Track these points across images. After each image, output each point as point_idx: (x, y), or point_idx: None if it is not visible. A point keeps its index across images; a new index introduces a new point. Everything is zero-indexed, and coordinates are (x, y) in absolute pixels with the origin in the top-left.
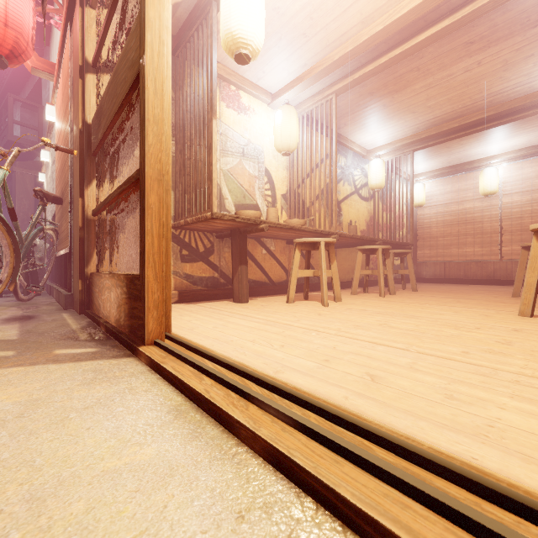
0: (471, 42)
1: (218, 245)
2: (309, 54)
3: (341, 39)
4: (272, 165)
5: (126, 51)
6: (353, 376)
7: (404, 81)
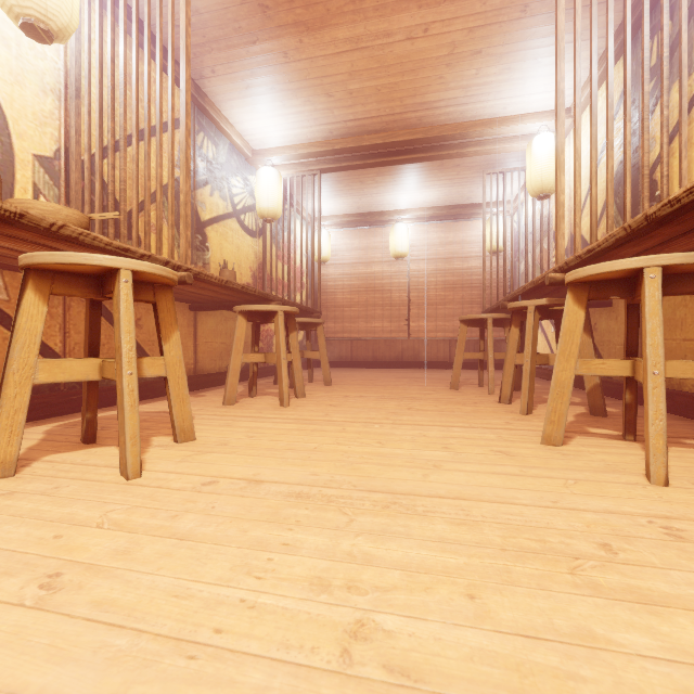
0: None
1: None
2: None
3: None
4: None
5: None
6: None
7: (323, 8)
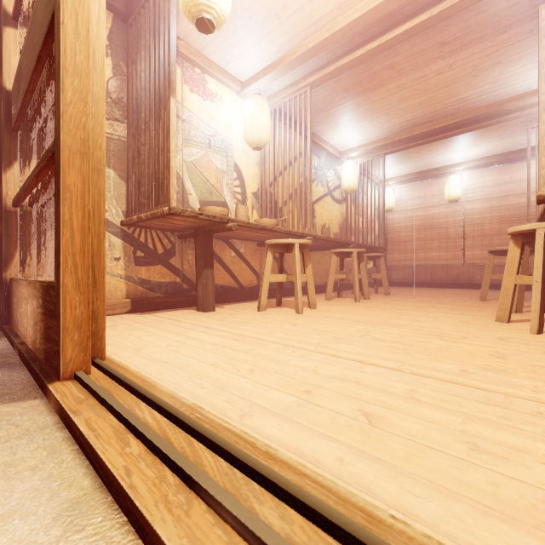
0: (444, 43)
1: (180, 245)
2: (282, 39)
3: (316, 25)
4: (242, 160)
5: None
6: (344, 417)
7: (379, 80)
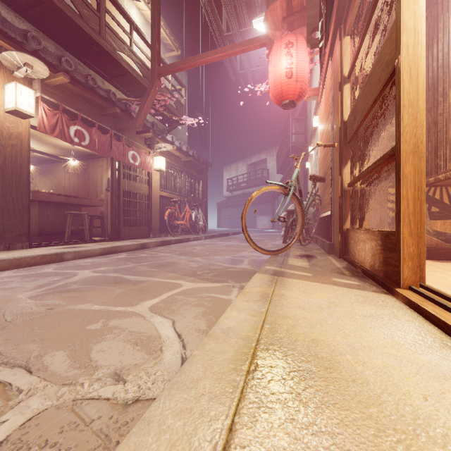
0: None
1: None
2: None
3: None
4: None
5: (380, 57)
6: None
7: None
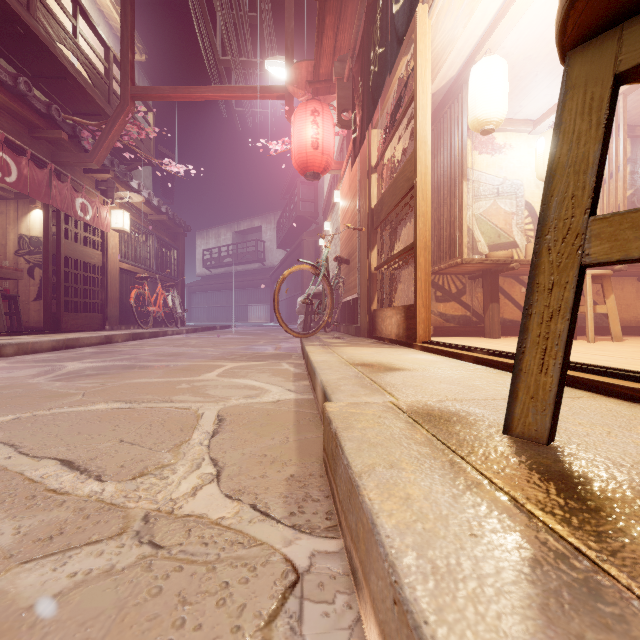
0: None
1: (470, 286)
2: None
3: None
4: (535, 196)
5: (403, 170)
6: None
7: None
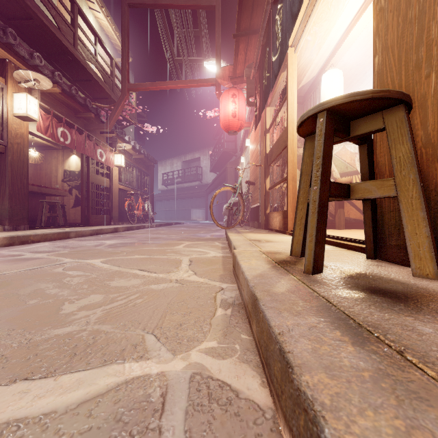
0: None
1: None
2: None
3: None
4: None
5: (282, 136)
6: None
7: None
